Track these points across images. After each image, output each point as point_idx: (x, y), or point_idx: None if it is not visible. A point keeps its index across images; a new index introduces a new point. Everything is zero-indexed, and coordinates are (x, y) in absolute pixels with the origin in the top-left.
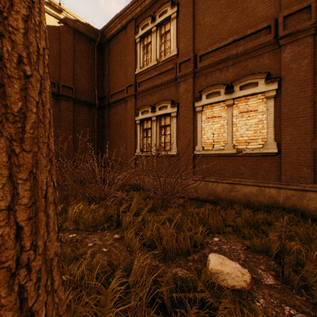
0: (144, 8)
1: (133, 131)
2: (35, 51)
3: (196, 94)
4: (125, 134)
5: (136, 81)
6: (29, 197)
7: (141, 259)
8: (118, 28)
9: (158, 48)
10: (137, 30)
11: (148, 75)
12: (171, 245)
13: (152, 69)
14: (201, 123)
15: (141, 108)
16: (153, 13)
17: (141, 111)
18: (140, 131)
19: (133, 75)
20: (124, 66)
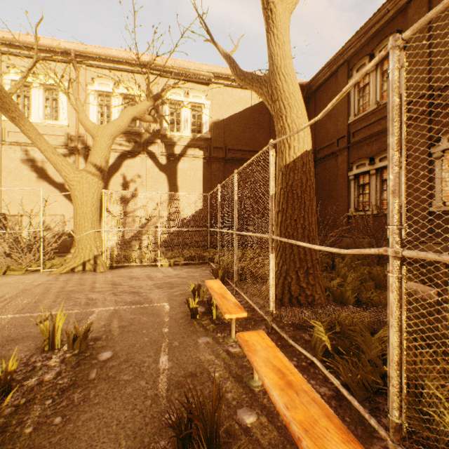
0: (360, 47)
1: (346, 188)
2: (314, 179)
3: (433, 137)
4: (335, 193)
5: (349, 131)
6: (314, 222)
7: (351, 275)
8: (326, 77)
9: (378, 88)
10: (351, 73)
11: (365, 122)
12: (378, 279)
13: (370, 114)
14: (441, 172)
15: (355, 161)
16: (371, 51)
17: (355, 165)
18: (354, 187)
19: (345, 125)
20: (334, 116)
